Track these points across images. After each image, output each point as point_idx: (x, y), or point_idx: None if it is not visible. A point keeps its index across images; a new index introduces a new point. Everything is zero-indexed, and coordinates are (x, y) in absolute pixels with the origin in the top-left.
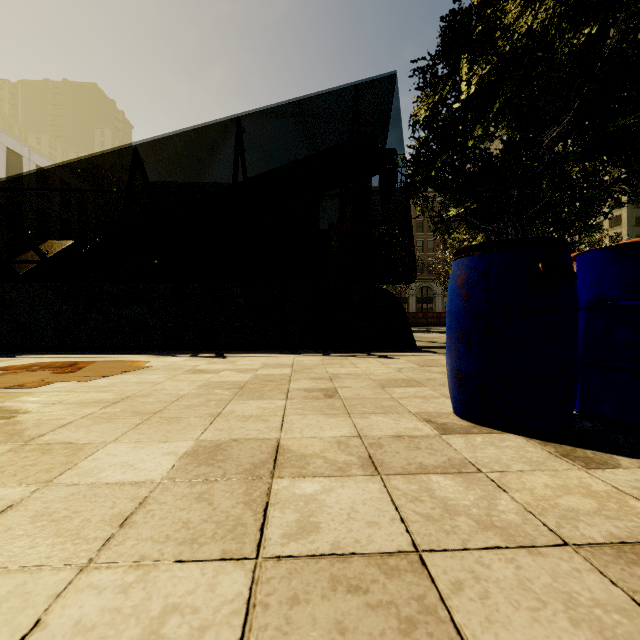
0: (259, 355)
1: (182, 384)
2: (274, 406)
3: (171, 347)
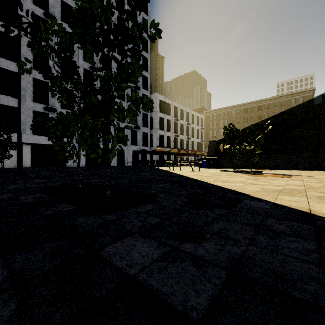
0: (291, 170)
1: (282, 171)
2: (299, 172)
3: (266, 168)
